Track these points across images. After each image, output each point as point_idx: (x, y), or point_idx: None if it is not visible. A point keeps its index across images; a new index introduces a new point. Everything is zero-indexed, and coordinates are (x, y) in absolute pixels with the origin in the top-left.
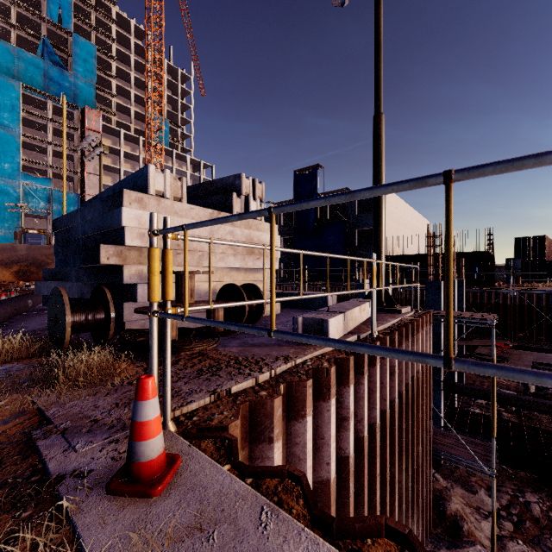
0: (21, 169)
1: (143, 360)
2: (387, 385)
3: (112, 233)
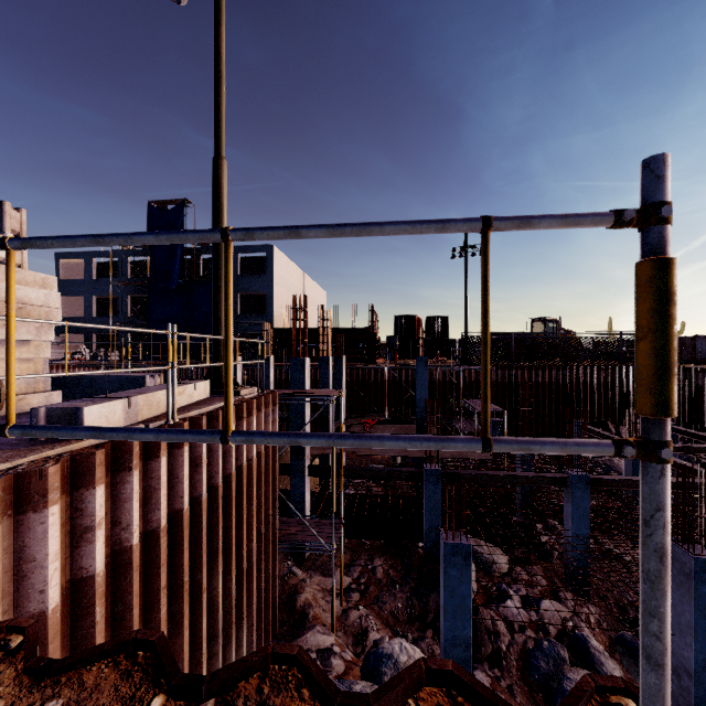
0: None
1: None
2: (185, 478)
3: None
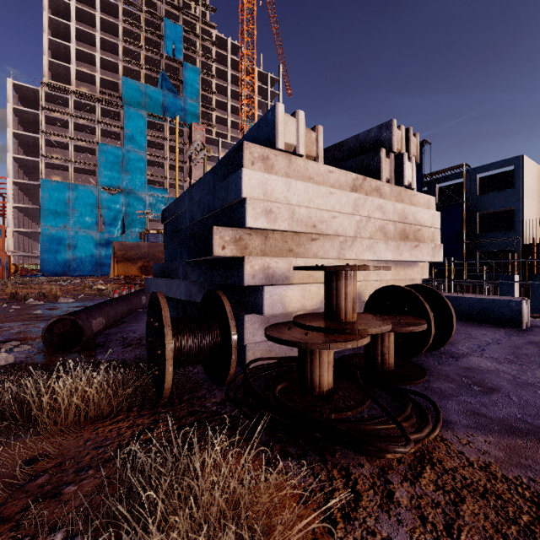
0: (147, 183)
1: (301, 456)
2: None
3: (226, 211)
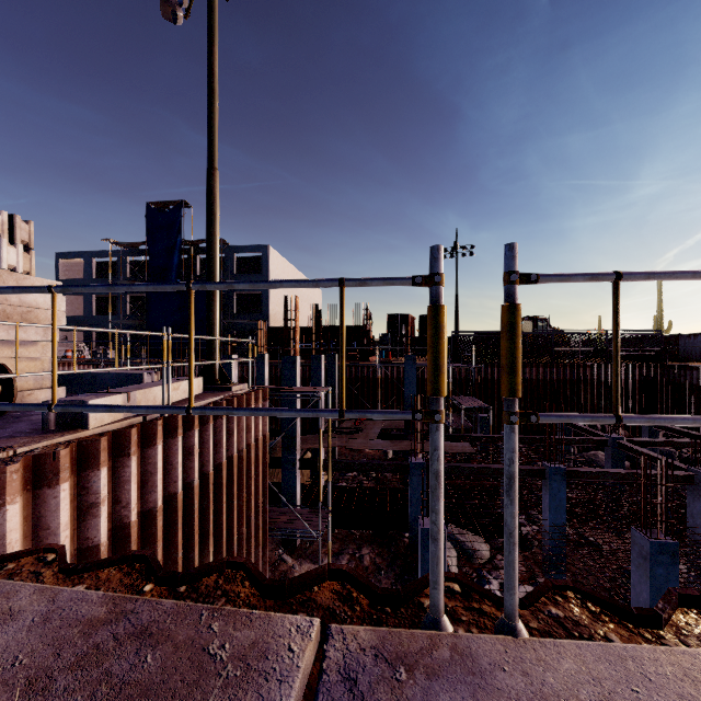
0: None
1: None
2: (179, 465)
3: None
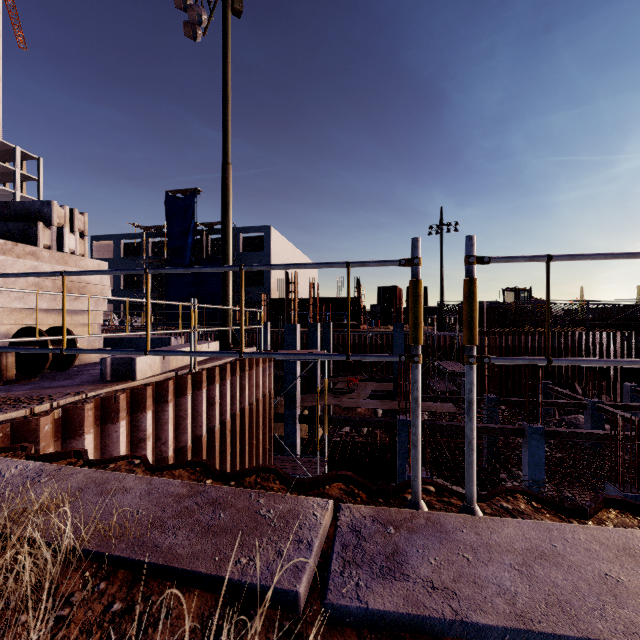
0: None
1: None
2: (203, 413)
3: None
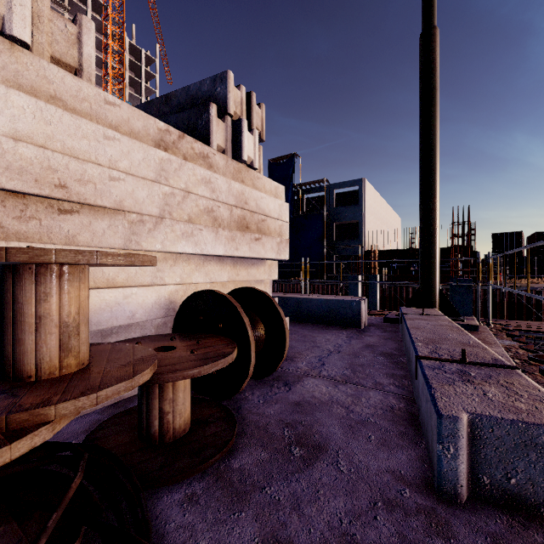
0: None
1: None
2: None
3: None
